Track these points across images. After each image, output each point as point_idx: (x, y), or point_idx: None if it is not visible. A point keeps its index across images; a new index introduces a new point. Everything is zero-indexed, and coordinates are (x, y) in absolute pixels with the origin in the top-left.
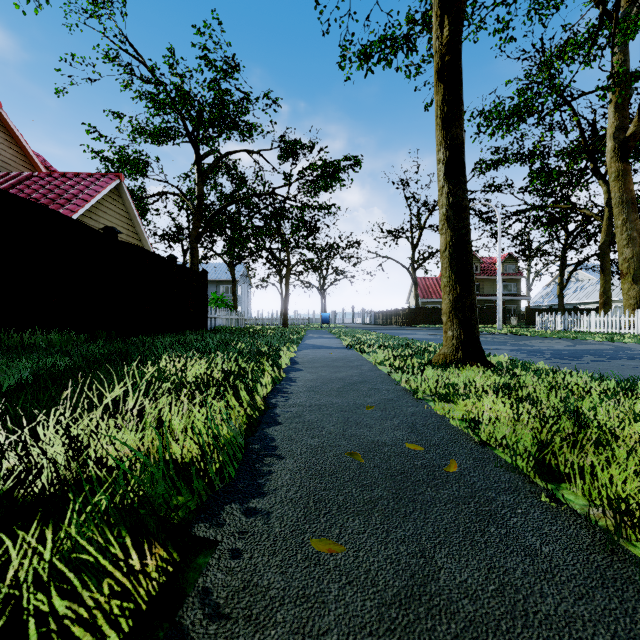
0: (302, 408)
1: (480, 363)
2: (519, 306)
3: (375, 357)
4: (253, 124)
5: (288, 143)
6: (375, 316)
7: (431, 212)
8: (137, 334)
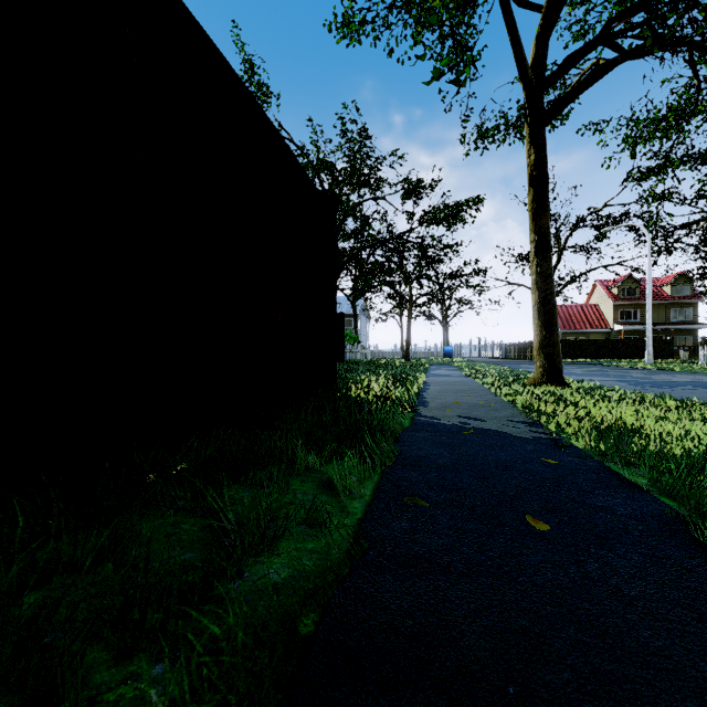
0: (436, 396)
1: (559, 384)
2: (695, 336)
3: (485, 381)
4: (381, 180)
5: (411, 185)
6: (506, 349)
7: (572, 231)
8: None
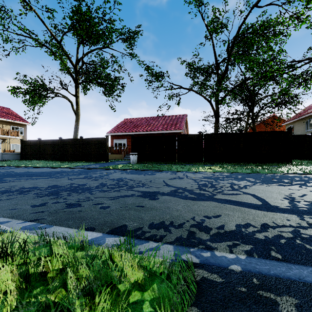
0: None
1: None
2: None
3: None
4: None
5: None
6: None
7: None
8: None
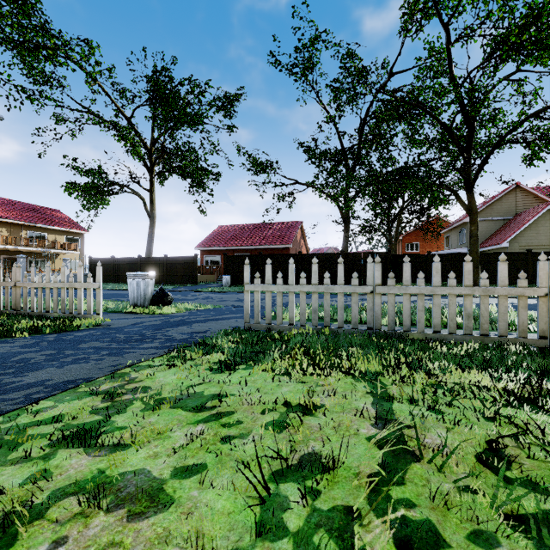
0: None
1: None
2: None
3: None
4: None
5: None
6: None
7: None
8: (494, 283)
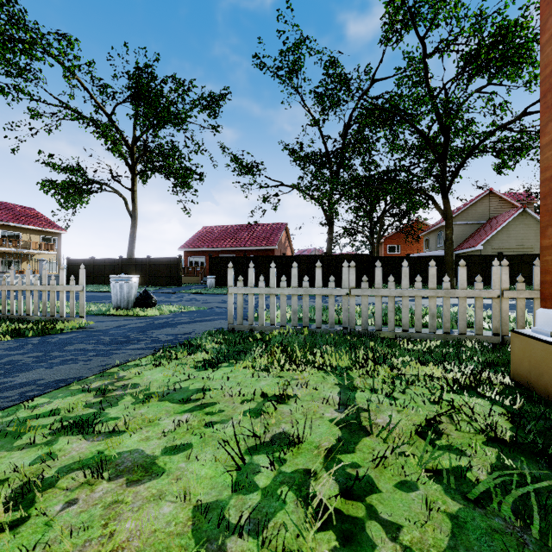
0: None
1: None
2: None
3: None
4: None
5: None
6: None
7: None
8: (468, 285)
